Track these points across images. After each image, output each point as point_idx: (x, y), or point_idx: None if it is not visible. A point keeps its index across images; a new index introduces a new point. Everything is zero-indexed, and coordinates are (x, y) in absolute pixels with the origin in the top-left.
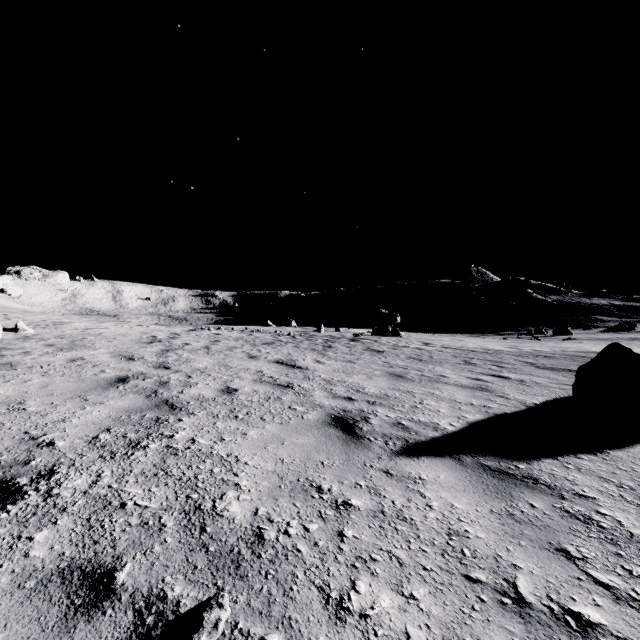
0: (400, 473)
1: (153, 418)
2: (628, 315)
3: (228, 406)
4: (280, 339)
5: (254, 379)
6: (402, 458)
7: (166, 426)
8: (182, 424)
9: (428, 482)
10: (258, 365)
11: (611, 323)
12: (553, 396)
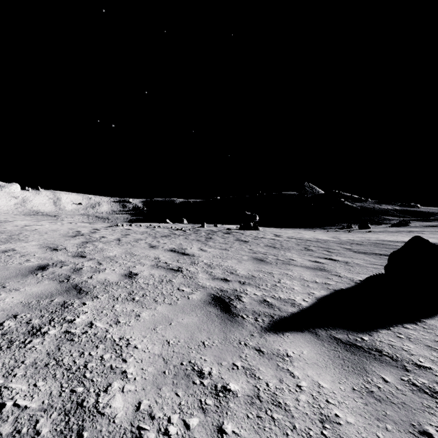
0: (270, 350)
1: (60, 303)
2: (404, 216)
3: (128, 289)
4: (174, 233)
5: (152, 264)
6: (270, 334)
7: (70, 310)
8: (85, 308)
9: (294, 359)
10: (156, 253)
11: (394, 221)
12: (371, 274)
